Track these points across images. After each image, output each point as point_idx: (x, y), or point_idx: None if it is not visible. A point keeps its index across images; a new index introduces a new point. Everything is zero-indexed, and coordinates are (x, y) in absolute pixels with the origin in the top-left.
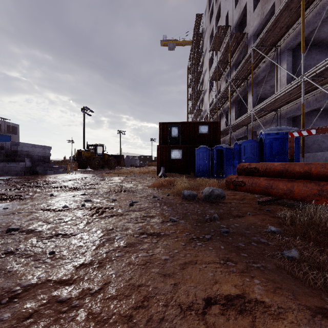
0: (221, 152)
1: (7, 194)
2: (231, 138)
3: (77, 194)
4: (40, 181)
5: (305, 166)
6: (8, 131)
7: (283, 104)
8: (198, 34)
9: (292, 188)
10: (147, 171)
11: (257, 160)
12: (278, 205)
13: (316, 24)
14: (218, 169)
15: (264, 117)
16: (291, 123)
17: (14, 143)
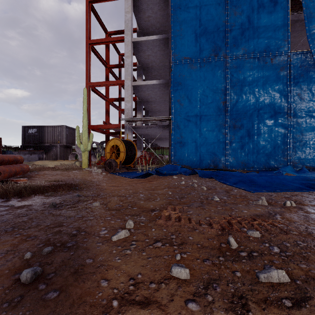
0: None
1: None
2: None
3: None
4: None
5: None
6: None
7: None
8: None
9: None
10: None
11: None
12: None
13: None
14: None
15: None
16: None
17: None
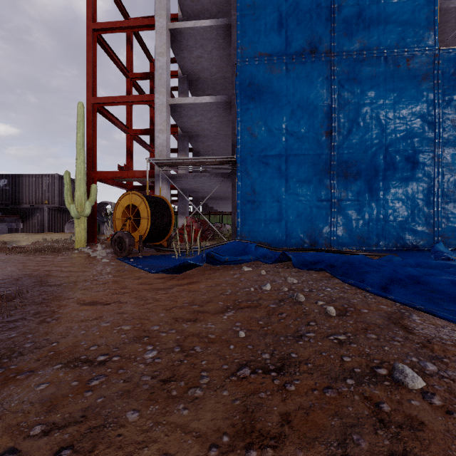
0: None
1: None
2: None
3: None
4: None
5: None
6: None
7: None
8: None
9: None
10: None
11: None
12: None
13: None
14: None
15: None
16: None
17: None
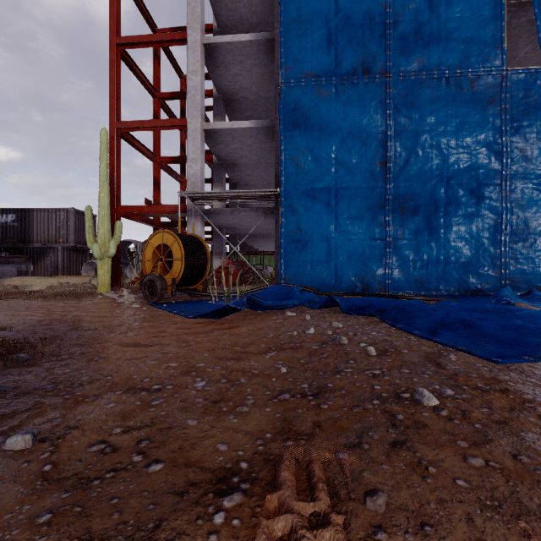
0: None
1: None
2: None
3: None
4: None
5: None
6: None
7: None
8: None
9: None
10: None
11: None
12: None
13: None
14: None
15: None
16: None
17: None
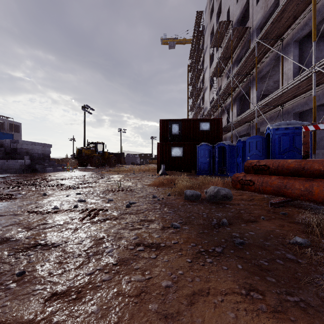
0: (223, 149)
1: None
2: (233, 135)
3: (71, 193)
4: (38, 179)
5: None
6: (11, 129)
7: (289, 98)
8: (198, 31)
9: (311, 188)
10: (148, 169)
11: (263, 157)
12: (293, 207)
13: None
14: (220, 167)
15: (268, 112)
16: (298, 118)
17: (13, 141)
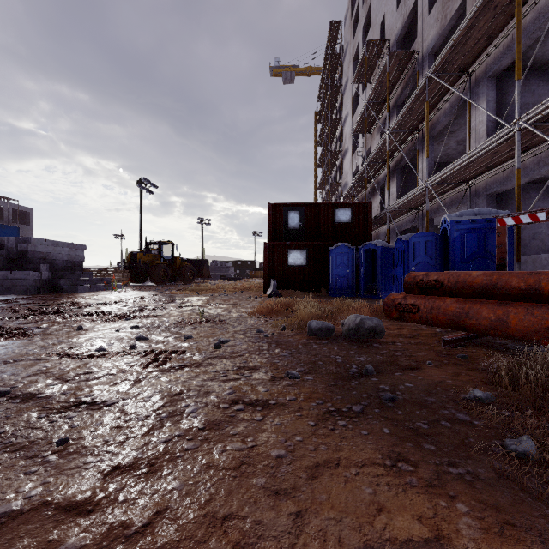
0: (374, 254)
1: (4, 326)
2: (390, 230)
3: (124, 327)
4: (65, 304)
5: (528, 277)
6: (14, 219)
7: (480, 171)
8: (333, 56)
9: (506, 317)
10: (248, 286)
11: (436, 267)
12: (479, 348)
13: (540, 32)
14: (367, 284)
15: (447, 193)
16: (495, 204)
17: (21, 239)
